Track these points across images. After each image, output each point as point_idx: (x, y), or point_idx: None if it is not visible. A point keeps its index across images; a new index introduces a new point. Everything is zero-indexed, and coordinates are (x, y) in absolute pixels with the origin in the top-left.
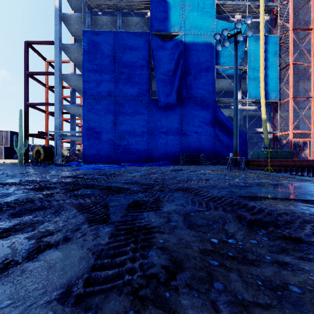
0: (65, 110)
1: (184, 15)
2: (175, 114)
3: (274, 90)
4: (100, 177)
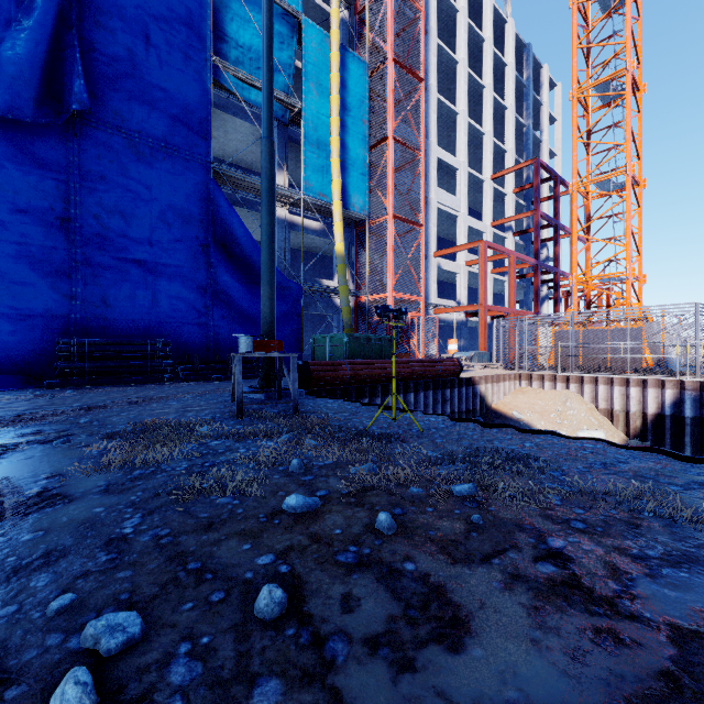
0: None
1: None
2: (32, 169)
3: (359, 189)
4: None
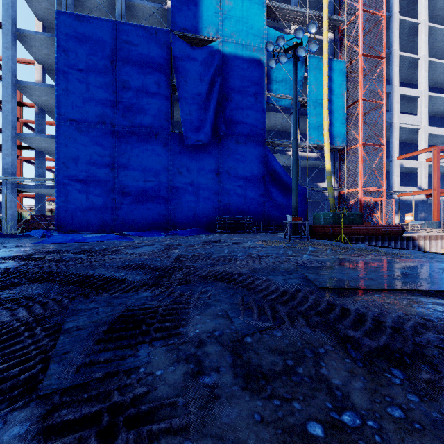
0: (24, 142)
1: (222, 14)
2: (209, 158)
3: (340, 133)
4: (77, 256)
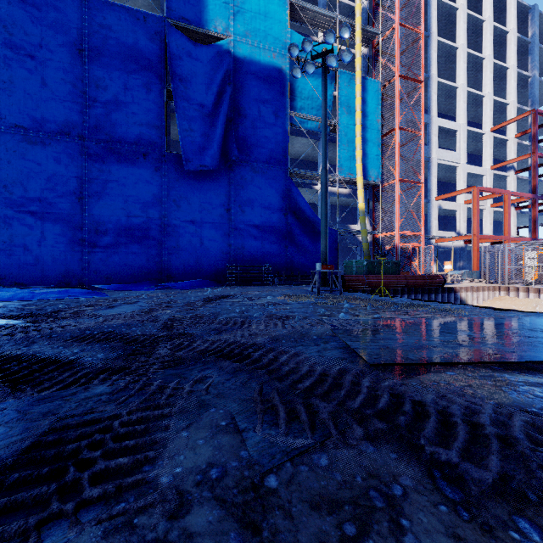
0: None
1: (233, 5)
2: (217, 189)
3: (374, 166)
4: (9, 323)
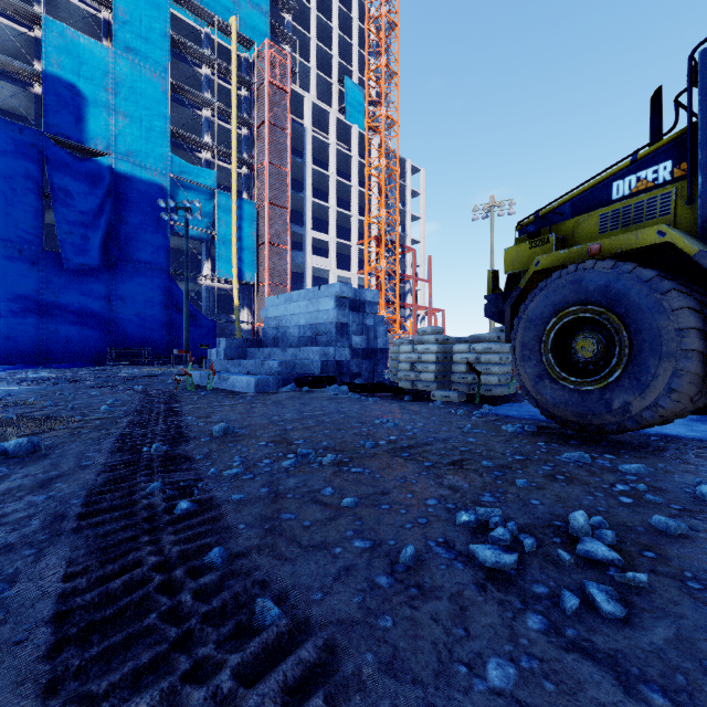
0: None
1: (115, 128)
2: (98, 284)
3: (250, 270)
4: None
